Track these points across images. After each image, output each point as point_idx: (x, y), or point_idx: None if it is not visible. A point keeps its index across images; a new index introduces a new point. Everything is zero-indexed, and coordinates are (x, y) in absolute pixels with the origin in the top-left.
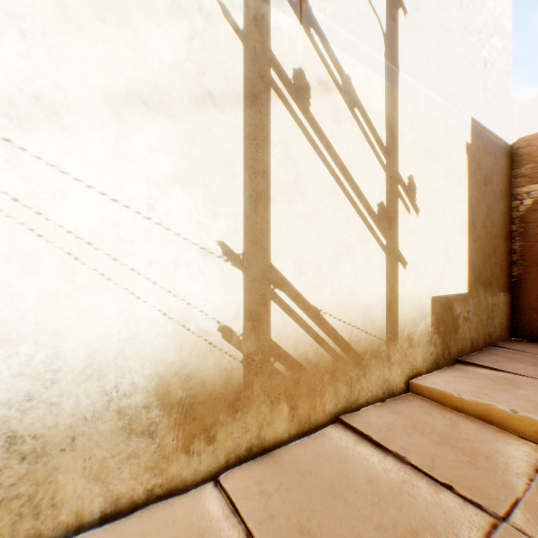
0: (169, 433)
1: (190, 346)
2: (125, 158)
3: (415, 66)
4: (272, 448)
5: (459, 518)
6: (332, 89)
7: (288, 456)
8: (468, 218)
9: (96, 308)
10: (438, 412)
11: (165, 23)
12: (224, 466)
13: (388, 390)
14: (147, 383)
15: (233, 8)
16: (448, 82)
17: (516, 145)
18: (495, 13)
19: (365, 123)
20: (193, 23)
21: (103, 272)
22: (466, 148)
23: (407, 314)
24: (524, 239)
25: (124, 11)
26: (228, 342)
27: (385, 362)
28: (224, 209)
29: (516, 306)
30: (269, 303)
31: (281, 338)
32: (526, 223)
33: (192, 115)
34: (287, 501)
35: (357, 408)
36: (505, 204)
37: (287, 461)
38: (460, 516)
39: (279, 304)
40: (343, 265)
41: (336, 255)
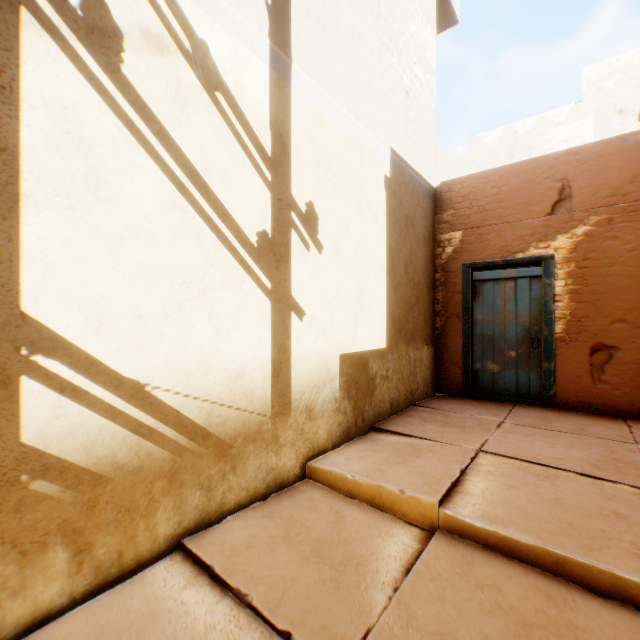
0: None
1: None
2: None
3: (317, 66)
4: (27, 631)
5: None
6: (171, 52)
7: None
8: (388, 263)
9: None
10: (328, 503)
11: None
12: None
13: (276, 481)
14: None
15: None
16: (363, 100)
17: (441, 189)
18: (419, 42)
19: (235, 117)
20: None
21: None
22: (386, 182)
23: (305, 379)
24: (447, 289)
25: None
26: None
27: (270, 445)
28: None
29: (441, 360)
30: (18, 380)
31: (50, 438)
32: (449, 272)
33: None
34: None
35: (221, 518)
36: (430, 251)
37: None
38: None
39: (46, 381)
40: (194, 315)
41: (180, 301)
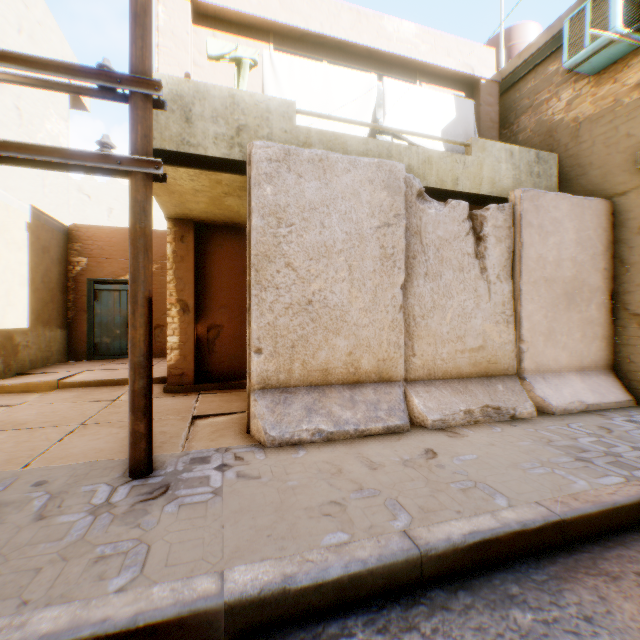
0: None
1: None
2: None
3: None
4: None
5: None
6: None
7: None
8: (31, 276)
9: None
10: None
11: None
12: None
13: None
14: None
15: None
16: (12, 178)
17: (73, 228)
18: (56, 133)
19: None
20: None
21: None
22: (29, 226)
23: None
24: (78, 293)
25: None
26: None
27: None
28: None
29: (73, 338)
30: None
31: None
32: (79, 282)
33: None
34: None
35: None
36: (65, 267)
37: None
38: None
39: None
40: None
41: None
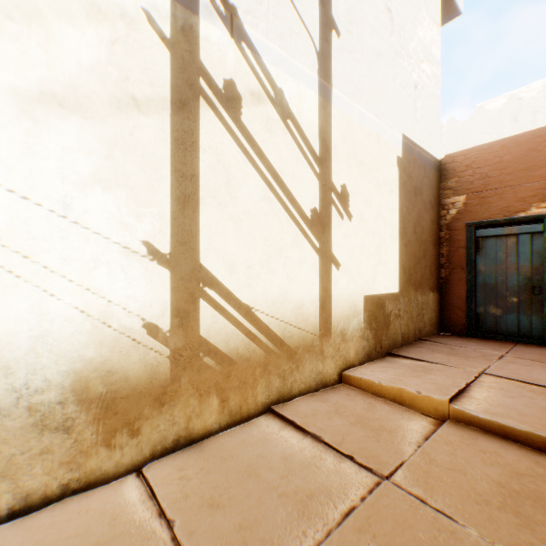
0: (88, 428)
1: (112, 343)
2: (38, 156)
3: (348, 84)
4: (202, 439)
5: (352, 481)
6: (264, 101)
7: (215, 444)
8: (400, 225)
9: (4, 305)
10: (361, 398)
11: (83, 26)
12: (150, 458)
13: (322, 382)
14: (63, 380)
15: (159, 17)
16: (381, 101)
17: (444, 161)
18: (426, 42)
19: (298, 134)
20: (115, 28)
21: (12, 270)
22: (398, 161)
23: (340, 312)
24: (451, 245)
25: (37, 10)
26: (153, 338)
27: (318, 356)
28: (149, 210)
29: (444, 304)
30: (198, 300)
31: (211, 334)
32: (452, 230)
33: (114, 118)
34: (204, 482)
35: (290, 399)
36: (435, 213)
37: (212, 448)
38: (353, 479)
39: (209, 302)
40: (276, 265)
41: (269, 257)
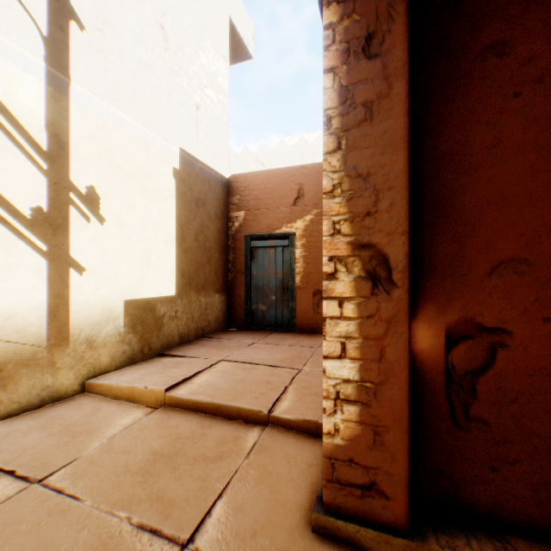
0: None
1: None
2: None
3: (100, 84)
4: None
5: None
6: None
7: None
8: (177, 232)
9: None
10: (93, 404)
11: None
12: None
13: (53, 396)
14: None
15: None
16: (150, 111)
17: (231, 180)
18: (211, 70)
19: (7, 120)
20: None
21: None
22: (175, 173)
23: (86, 318)
24: (236, 253)
25: None
26: None
27: (47, 369)
28: None
29: (231, 304)
30: None
31: None
32: (236, 240)
33: None
34: None
35: None
36: (223, 224)
37: None
38: None
39: None
40: None
41: None
